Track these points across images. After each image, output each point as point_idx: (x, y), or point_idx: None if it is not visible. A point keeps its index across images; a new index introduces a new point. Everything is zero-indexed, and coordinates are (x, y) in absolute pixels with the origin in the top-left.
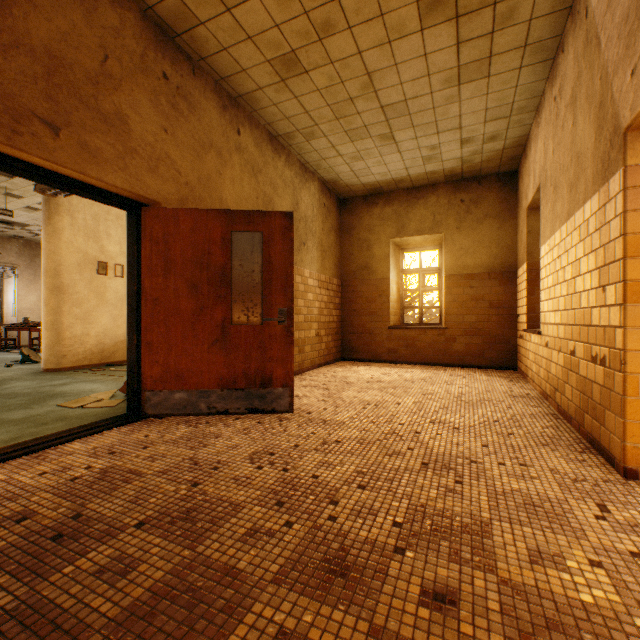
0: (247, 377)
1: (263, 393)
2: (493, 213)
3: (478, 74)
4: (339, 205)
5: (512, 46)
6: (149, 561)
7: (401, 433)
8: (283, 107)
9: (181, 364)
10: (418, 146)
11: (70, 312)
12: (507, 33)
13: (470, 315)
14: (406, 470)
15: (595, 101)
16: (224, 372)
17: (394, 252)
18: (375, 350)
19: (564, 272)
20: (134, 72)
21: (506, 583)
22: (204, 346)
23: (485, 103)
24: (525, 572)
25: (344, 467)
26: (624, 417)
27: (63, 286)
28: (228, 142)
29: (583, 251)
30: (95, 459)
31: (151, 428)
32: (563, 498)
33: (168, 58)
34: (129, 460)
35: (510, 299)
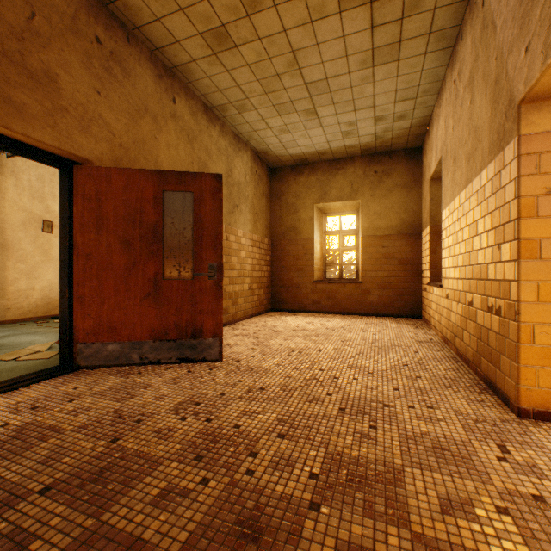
0: (179, 328)
1: (194, 343)
2: (402, 183)
3: (389, 57)
4: (270, 173)
5: (419, 33)
6: (45, 536)
7: (321, 379)
8: (216, 80)
9: (114, 317)
10: (338, 122)
11: (14, 267)
12: (415, 20)
13: (382, 271)
14: (324, 416)
15: (491, 79)
16: (156, 324)
17: (318, 216)
18: (301, 302)
19: (463, 233)
20: (64, 32)
21: (419, 539)
22: (136, 299)
23: (395, 85)
24: (437, 524)
25: (266, 415)
26: (518, 362)
27: (7, 243)
28: (163, 109)
29: (480, 213)
30: (15, 415)
31: (82, 380)
32: (467, 440)
33: (101, 23)
34: (51, 415)
35: (416, 257)
